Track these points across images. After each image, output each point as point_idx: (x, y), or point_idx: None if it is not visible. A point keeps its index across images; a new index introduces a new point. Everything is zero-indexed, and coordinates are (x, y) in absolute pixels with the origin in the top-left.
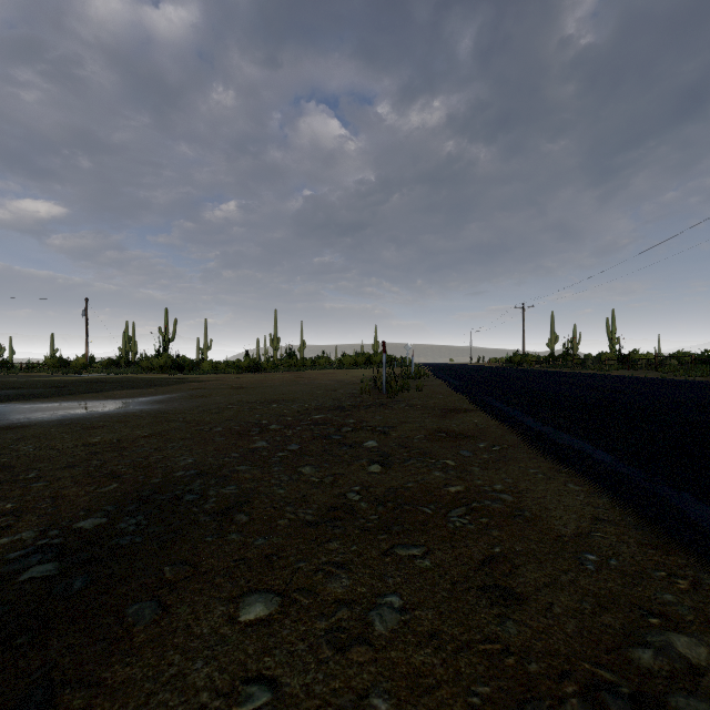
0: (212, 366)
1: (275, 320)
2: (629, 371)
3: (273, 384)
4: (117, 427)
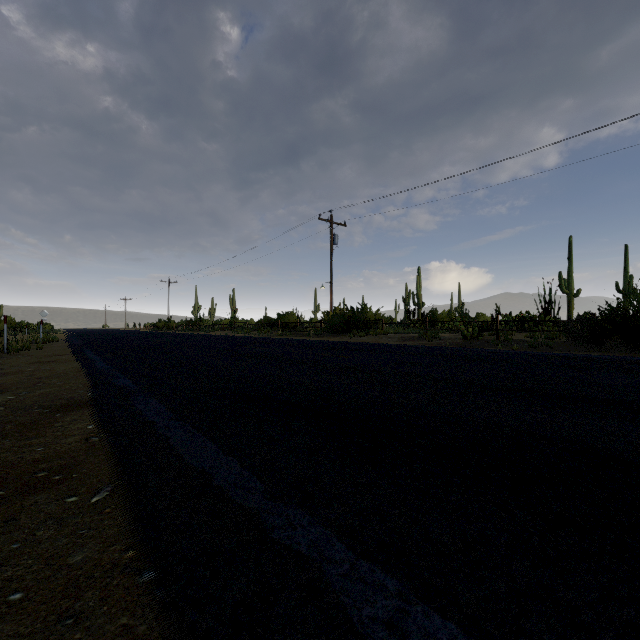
0: None
1: None
2: (222, 331)
3: None
4: None
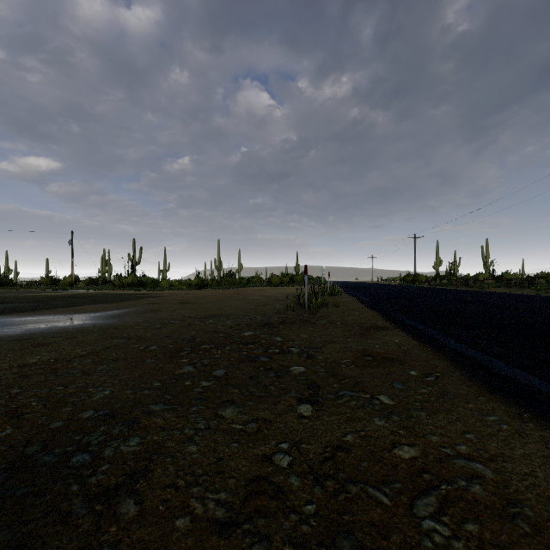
0: (169, 284)
1: (218, 247)
2: (505, 288)
3: (214, 299)
4: (62, 344)
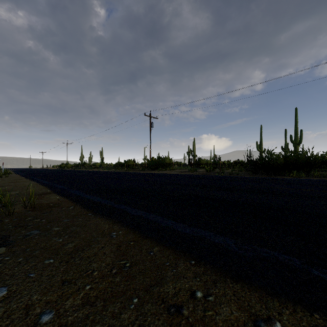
0: None
1: None
2: (96, 169)
3: None
4: None
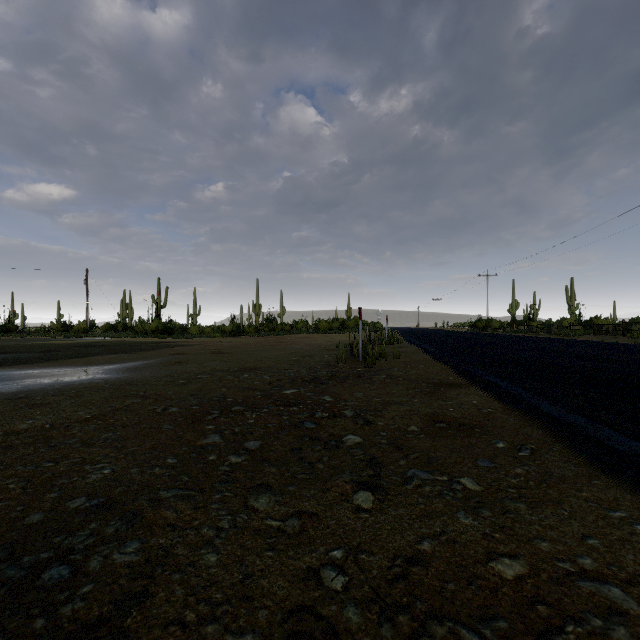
0: (199, 330)
1: (257, 288)
2: (596, 336)
3: (251, 349)
4: (63, 405)
